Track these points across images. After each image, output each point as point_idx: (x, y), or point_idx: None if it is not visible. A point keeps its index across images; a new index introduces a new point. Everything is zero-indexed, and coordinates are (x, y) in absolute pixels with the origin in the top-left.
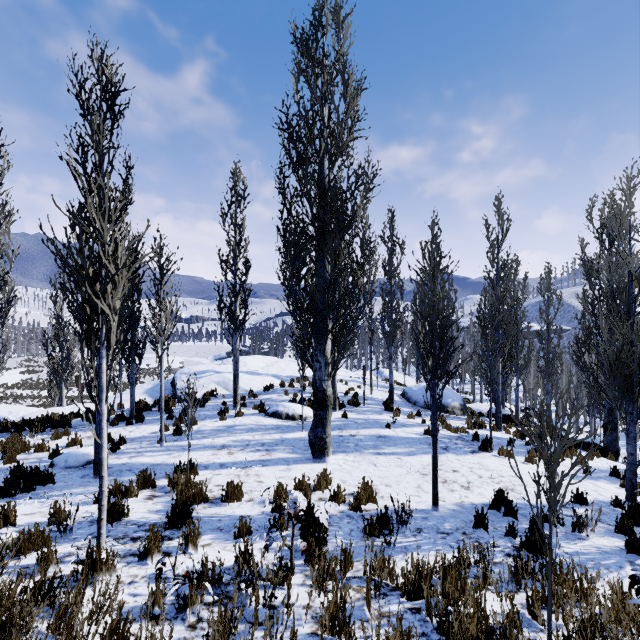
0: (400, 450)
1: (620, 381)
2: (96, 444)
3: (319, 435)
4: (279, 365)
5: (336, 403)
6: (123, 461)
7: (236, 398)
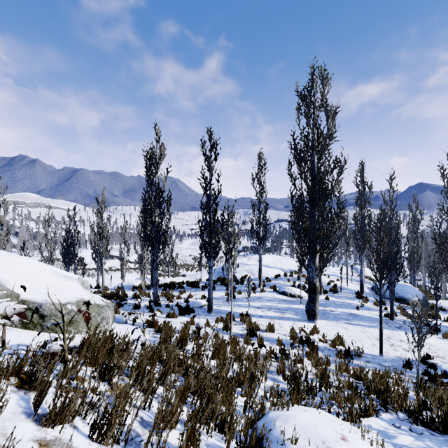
0: (364, 323)
1: None
2: (209, 299)
3: (311, 308)
4: (282, 261)
5: (321, 290)
6: (215, 308)
7: (260, 281)
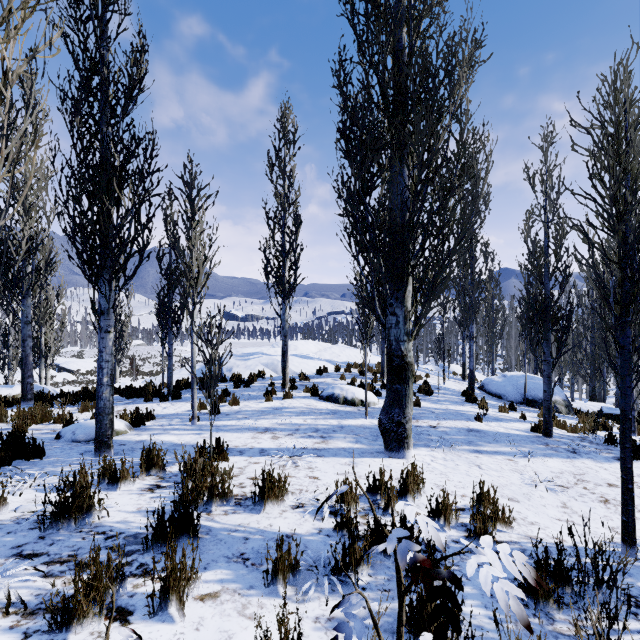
0: (507, 449)
1: None
2: (96, 410)
3: (396, 418)
4: (333, 351)
5: None
6: (142, 438)
7: (285, 378)
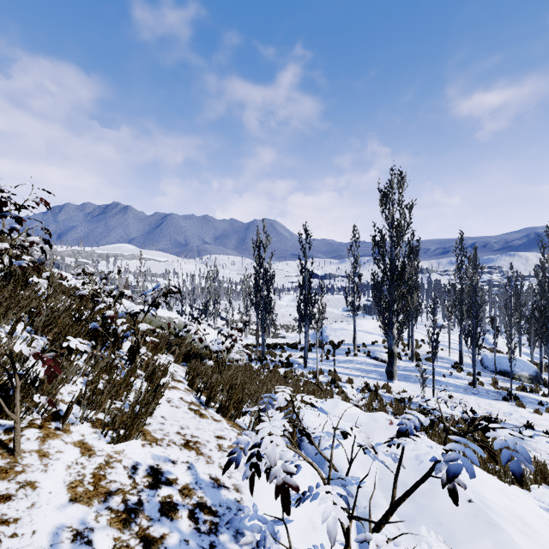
0: (441, 387)
1: None
2: (304, 357)
3: (390, 370)
4: None
5: (414, 357)
6: (310, 365)
7: (354, 346)
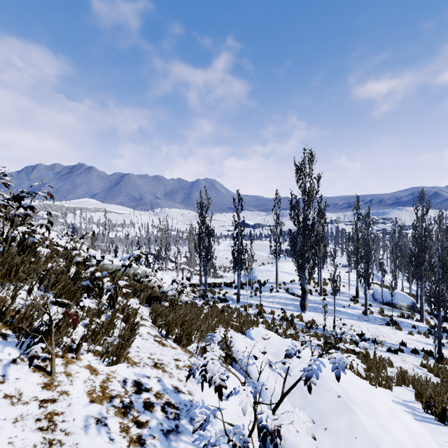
0: (341, 316)
1: (429, 302)
2: (237, 294)
3: (303, 303)
4: None
5: (322, 293)
6: (242, 300)
7: (276, 285)
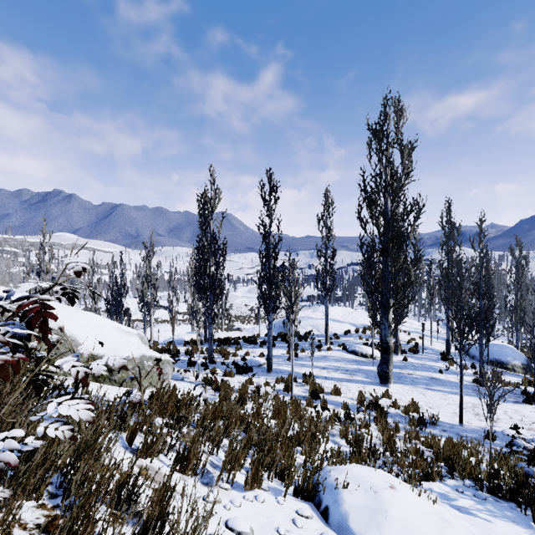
0: (447, 389)
1: None
2: (268, 357)
3: (384, 370)
4: (353, 315)
5: (398, 349)
6: (275, 367)
7: (327, 338)
